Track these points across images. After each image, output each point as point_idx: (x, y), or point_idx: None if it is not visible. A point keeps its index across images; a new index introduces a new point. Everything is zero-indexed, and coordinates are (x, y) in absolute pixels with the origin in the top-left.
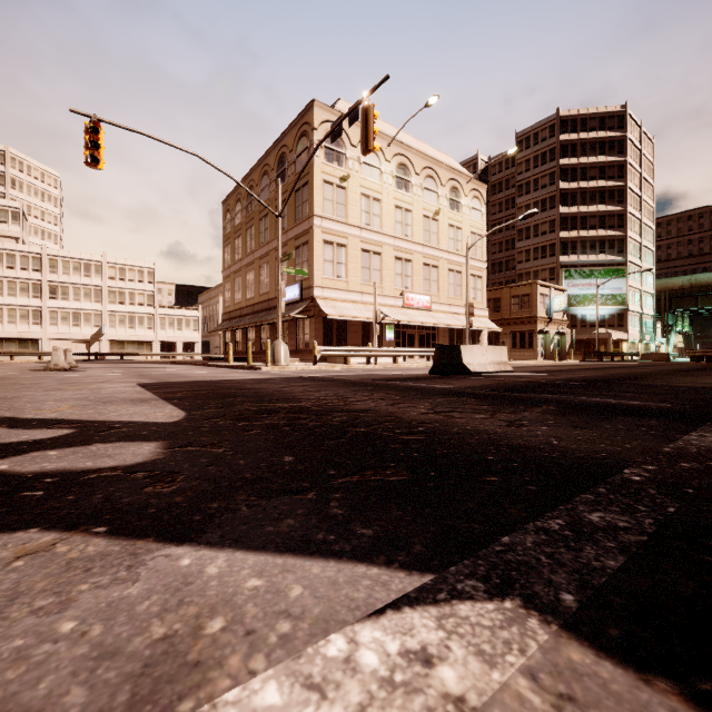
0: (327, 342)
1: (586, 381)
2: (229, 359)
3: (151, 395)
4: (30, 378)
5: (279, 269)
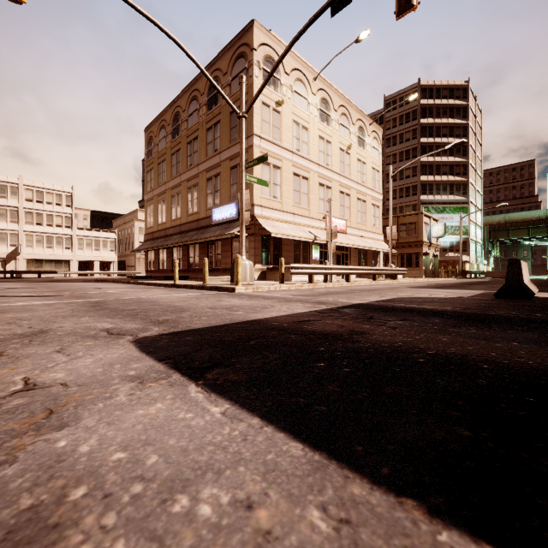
0: (265, 260)
1: None
2: (175, 278)
3: None
4: None
5: (243, 176)
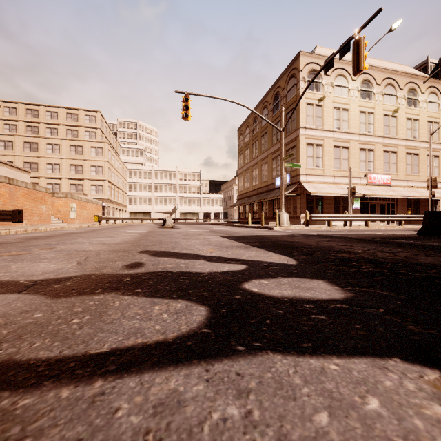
0: (309, 211)
1: None
2: (248, 222)
3: (242, 244)
4: (164, 232)
5: (282, 165)
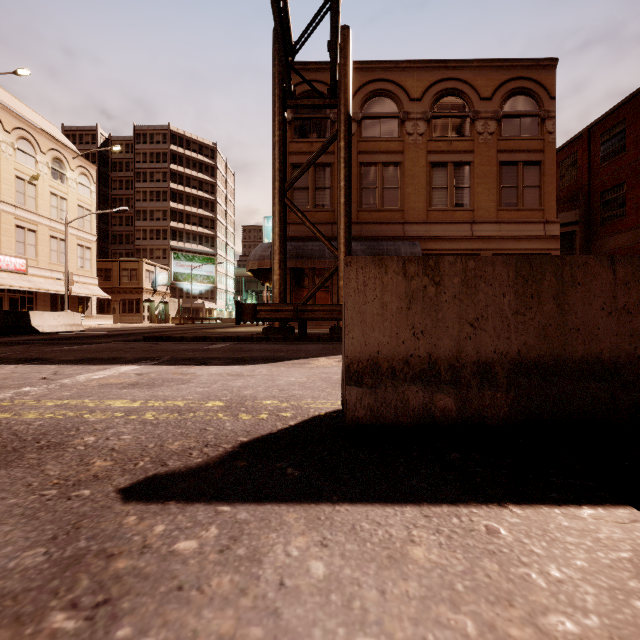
0: None
1: (117, 334)
2: None
3: None
4: None
5: None
